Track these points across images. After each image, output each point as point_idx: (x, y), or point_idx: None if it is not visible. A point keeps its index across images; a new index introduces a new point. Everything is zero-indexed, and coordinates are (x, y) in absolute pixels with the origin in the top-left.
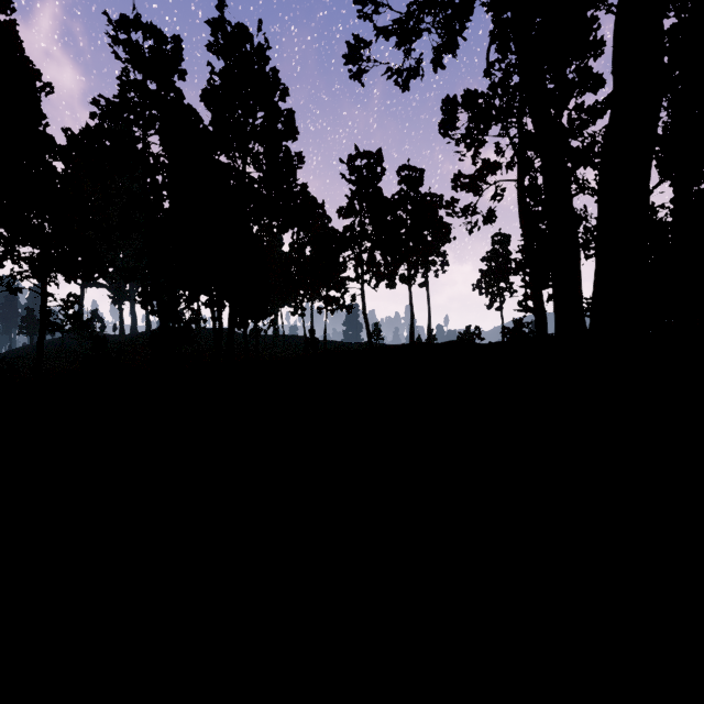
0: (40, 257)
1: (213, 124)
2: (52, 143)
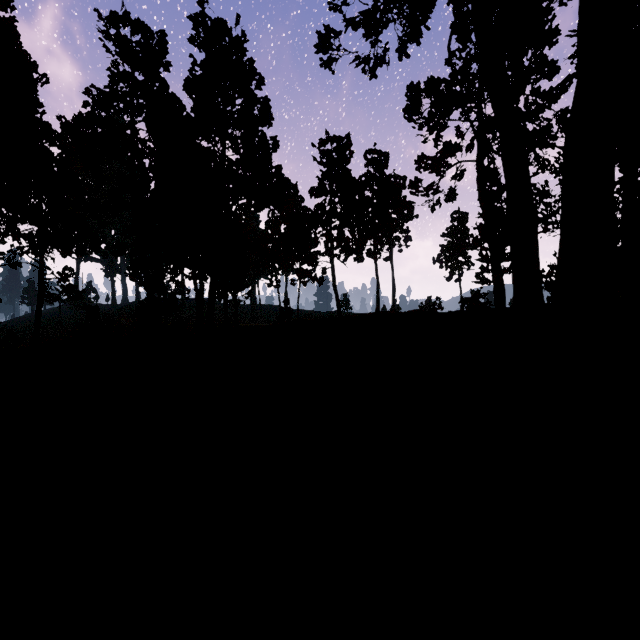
0: (38, 234)
1: (195, 111)
2: (48, 130)
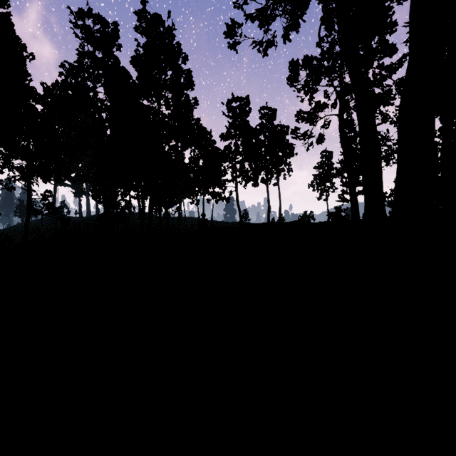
0: (26, 167)
1: (138, 79)
2: (34, 92)
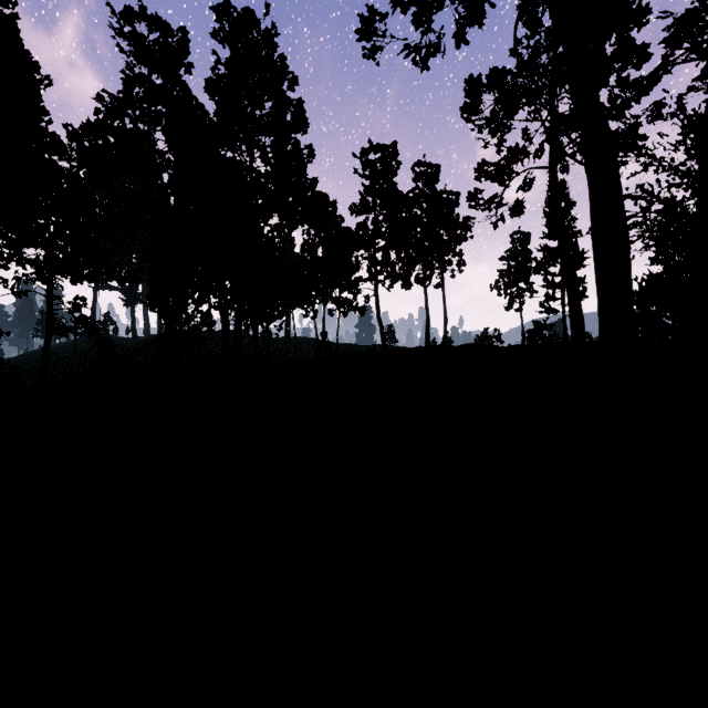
0: (45, 259)
1: (217, 113)
2: (55, 141)
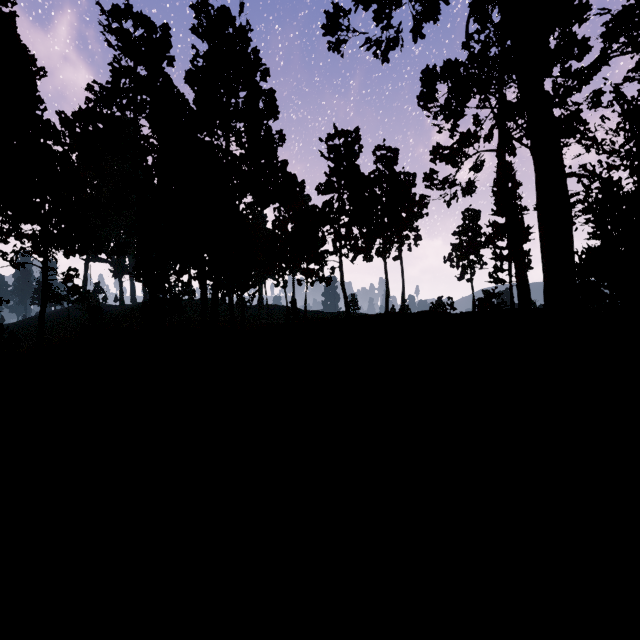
0: (41, 234)
1: (196, 102)
2: (50, 127)
